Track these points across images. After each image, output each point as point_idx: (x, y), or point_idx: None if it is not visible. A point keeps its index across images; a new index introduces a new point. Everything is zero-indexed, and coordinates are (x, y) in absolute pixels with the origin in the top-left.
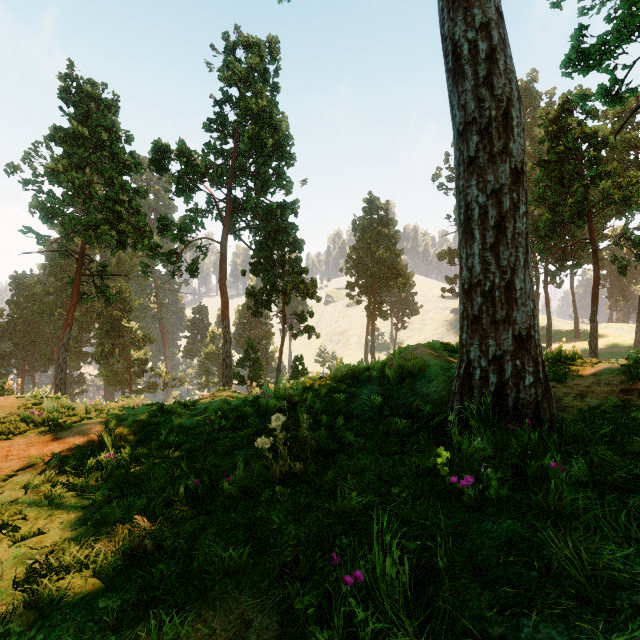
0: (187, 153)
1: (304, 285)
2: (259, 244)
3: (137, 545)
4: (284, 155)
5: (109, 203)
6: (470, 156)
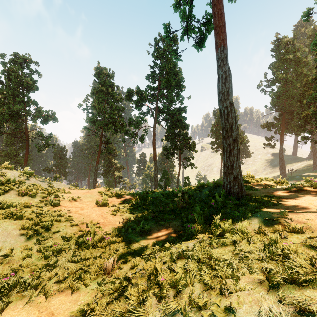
0: (140, 92)
1: (189, 144)
2: (169, 127)
3: (152, 216)
4: (180, 86)
5: (111, 115)
6: (224, 135)
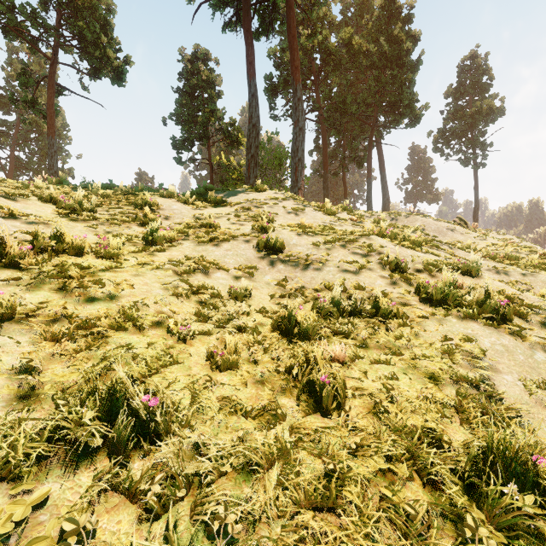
0: None
1: None
2: None
3: None
4: (62, 136)
5: None
6: None
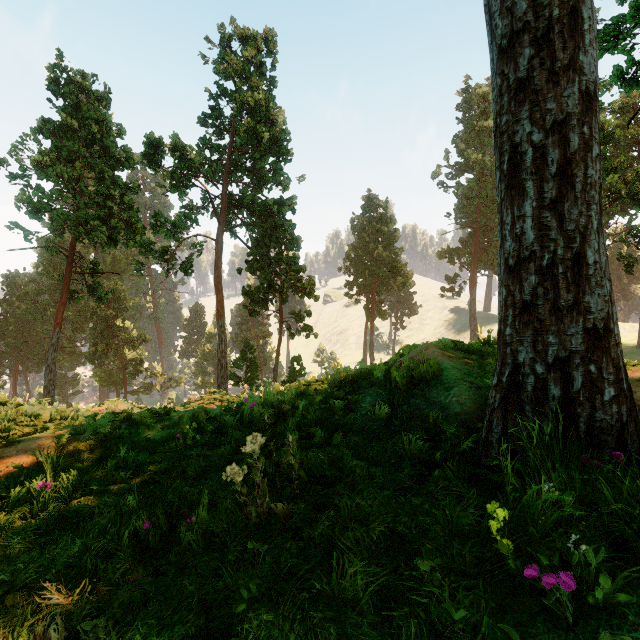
0: (181, 147)
1: (302, 284)
2: (255, 241)
3: (42, 633)
4: (281, 150)
5: (100, 198)
6: (519, 78)
